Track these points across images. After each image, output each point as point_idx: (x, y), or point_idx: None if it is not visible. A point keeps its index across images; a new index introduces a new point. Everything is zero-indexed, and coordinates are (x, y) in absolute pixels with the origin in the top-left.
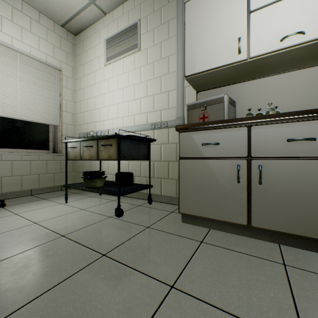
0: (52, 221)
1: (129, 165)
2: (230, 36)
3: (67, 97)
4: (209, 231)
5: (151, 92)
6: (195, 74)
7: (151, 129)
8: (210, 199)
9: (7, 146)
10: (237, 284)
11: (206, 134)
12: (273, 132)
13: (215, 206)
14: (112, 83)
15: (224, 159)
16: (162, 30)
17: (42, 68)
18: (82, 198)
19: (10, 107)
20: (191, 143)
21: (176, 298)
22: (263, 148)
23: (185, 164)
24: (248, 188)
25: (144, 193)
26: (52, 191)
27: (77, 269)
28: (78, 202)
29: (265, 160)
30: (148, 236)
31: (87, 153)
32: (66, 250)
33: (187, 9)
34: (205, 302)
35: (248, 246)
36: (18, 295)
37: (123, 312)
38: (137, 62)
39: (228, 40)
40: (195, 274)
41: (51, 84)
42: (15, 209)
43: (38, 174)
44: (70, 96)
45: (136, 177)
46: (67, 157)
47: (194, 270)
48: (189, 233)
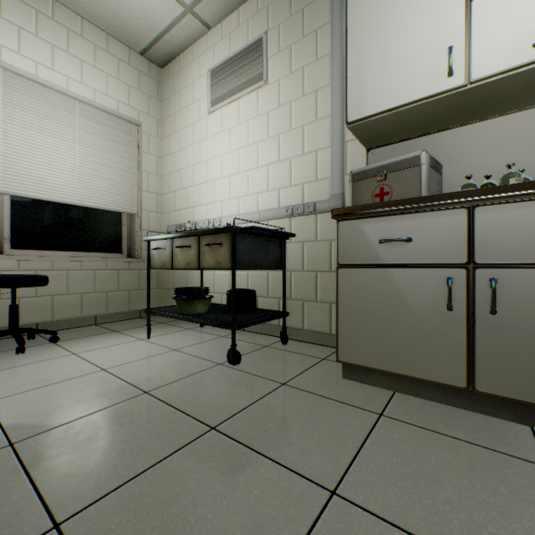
0: (129, 367)
1: (249, 277)
2: (432, 46)
3: (149, 168)
4: (393, 396)
5: (285, 153)
6: (366, 118)
7: (286, 217)
8: (395, 339)
9: (61, 248)
10: (455, 498)
11: (387, 223)
12: (519, 218)
13: (404, 352)
14: (220, 142)
15: (422, 267)
16: (304, 47)
17: (112, 123)
18: (172, 330)
19: (65, 186)
20: (359, 239)
21: (342, 515)
22: (499, 247)
23: (348, 277)
24: (468, 321)
25: (274, 325)
26: (127, 318)
27: (171, 449)
28: (167, 338)
29: (503, 269)
30: (284, 399)
31: (181, 258)
32: (153, 416)
33: (351, 5)
34: (396, 526)
35: (469, 427)
36: (82, 486)
37: (250, 531)
38: (263, 105)
39: (429, 54)
40: (373, 473)
41: (126, 147)
42: (73, 347)
43: (106, 292)
44: (154, 165)
45: (260, 298)
46: (150, 265)
47: (371, 465)
48: (356, 398)
